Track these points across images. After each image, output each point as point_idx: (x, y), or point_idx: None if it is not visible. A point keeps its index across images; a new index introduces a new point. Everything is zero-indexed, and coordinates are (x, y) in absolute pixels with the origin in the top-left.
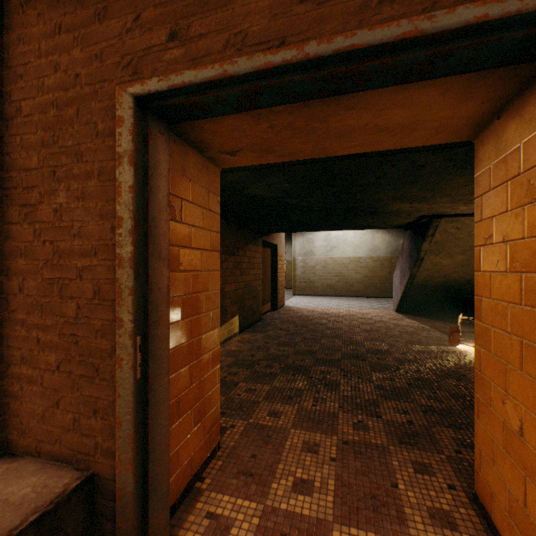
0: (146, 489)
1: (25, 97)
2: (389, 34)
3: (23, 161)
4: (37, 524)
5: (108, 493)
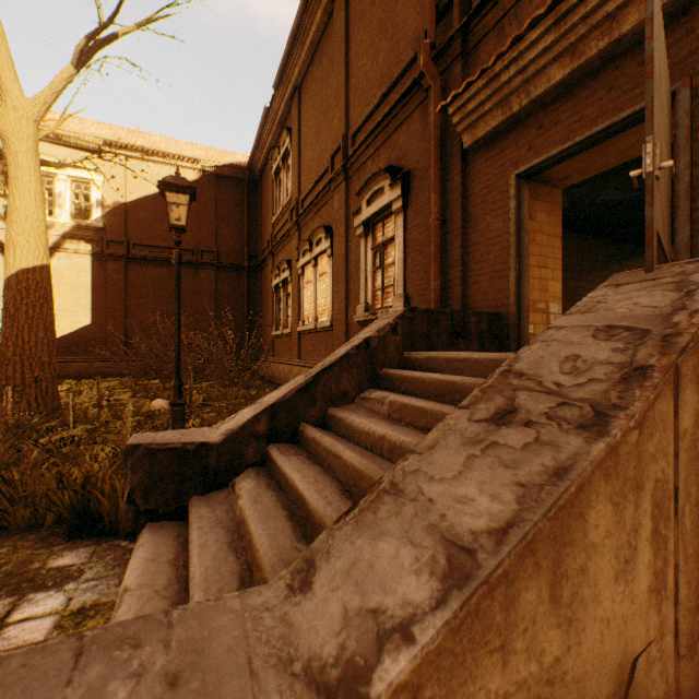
0: (519, 315)
1: (474, 189)
2: (603, 126)
3: (473, 212)
4: (486, 314)
5: (505, 319)
